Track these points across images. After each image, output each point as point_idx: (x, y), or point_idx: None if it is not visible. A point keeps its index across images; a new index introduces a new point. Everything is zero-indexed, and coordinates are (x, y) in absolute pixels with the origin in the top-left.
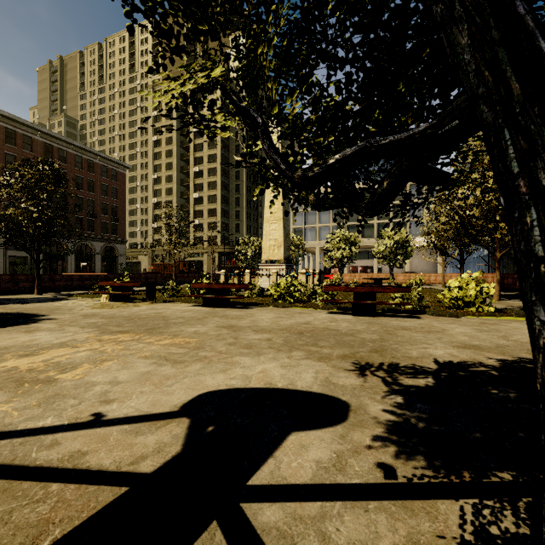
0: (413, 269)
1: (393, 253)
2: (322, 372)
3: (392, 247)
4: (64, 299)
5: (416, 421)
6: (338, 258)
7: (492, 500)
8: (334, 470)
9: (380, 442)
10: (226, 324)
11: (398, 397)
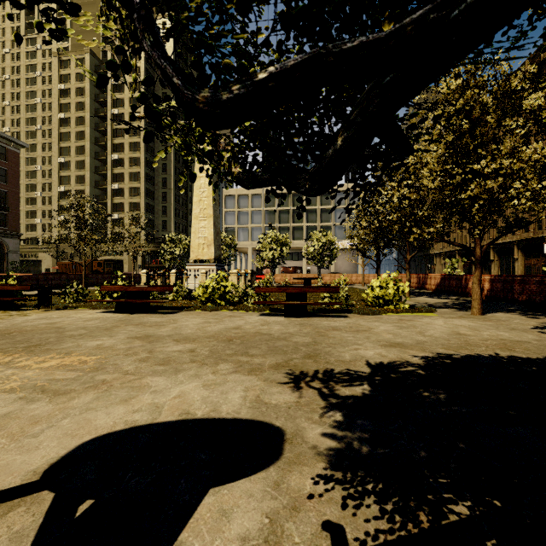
0: (337, 270)
1: (321, 254)
2: (252, 389)
3: (319, 249)
4: None
5: (360, 445)
6: (270, 258)
7: None
8: None
9: (322, 485)
10: (141, 334)
11: (336, 413)
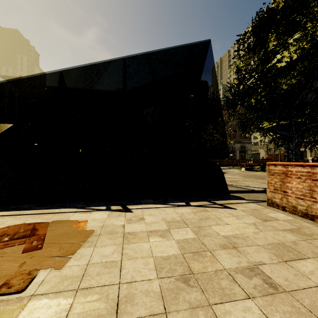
0: None
1: None
2: None
3: None
4: (228, 169)
5: None
6: None
7: None
8: None
9: None
10: None
11: None
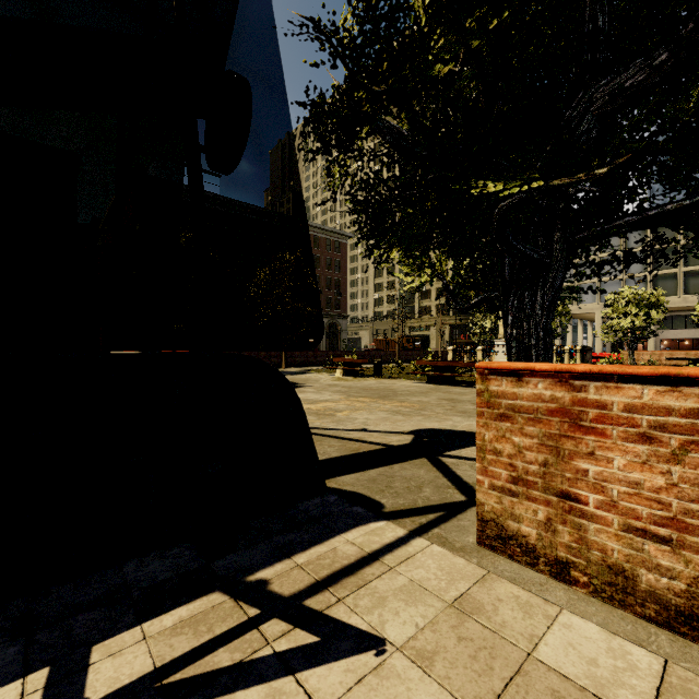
0: None
1: None
2: None
3: None
4: (306, 373)
5: None
6: (624, 328)
7: None
8: None
9: None
10: (447, 398)
11: None
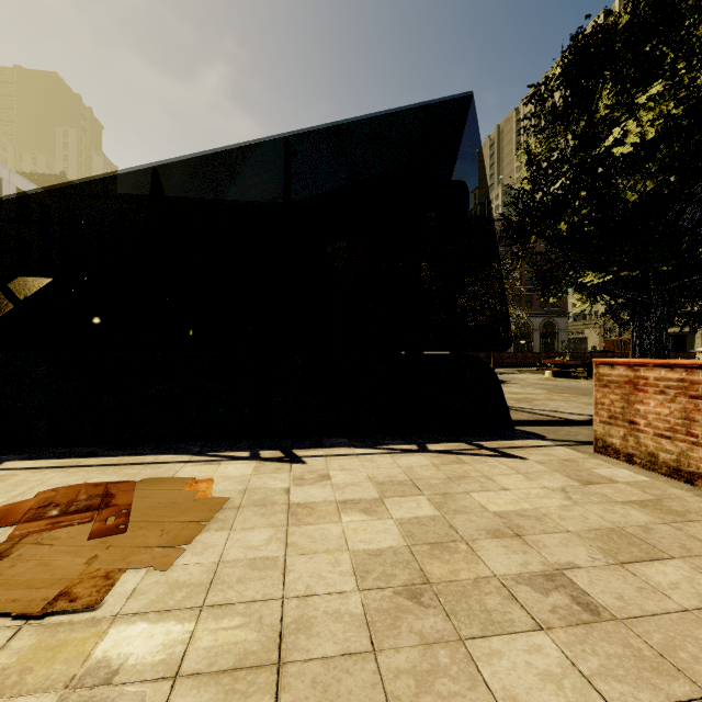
0: None
1: None
2: None
3: None
4: (513, 373)
5: None
6: None
7: None
8: None
9: None
10: None
11: None
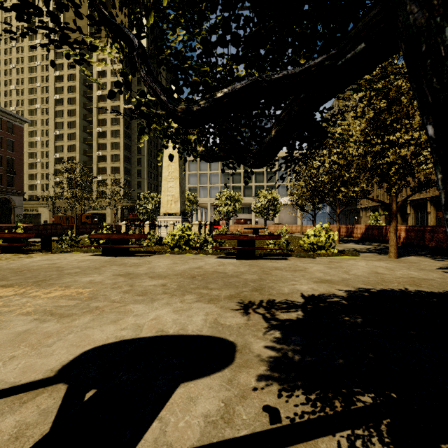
0: (280, 221)
1: (267, 209)
2: (211, 314)
3: (266, 204)
4: None
5: (293, 355)
6: (225, 212)
7: (361, 428)
8: (222, 423)
9: (264, 381)
10: (123, 272)
11: (276, 332)
